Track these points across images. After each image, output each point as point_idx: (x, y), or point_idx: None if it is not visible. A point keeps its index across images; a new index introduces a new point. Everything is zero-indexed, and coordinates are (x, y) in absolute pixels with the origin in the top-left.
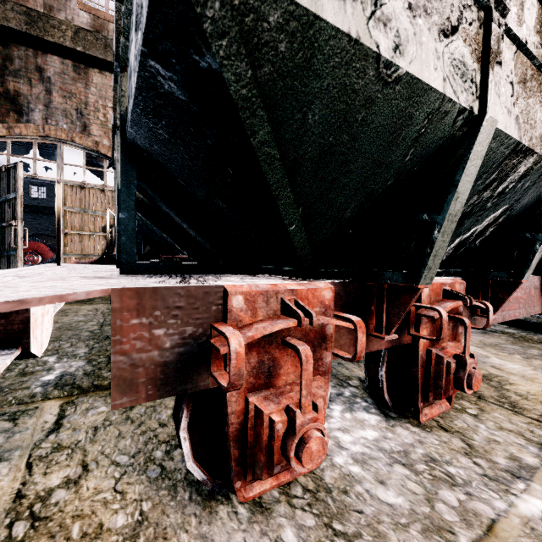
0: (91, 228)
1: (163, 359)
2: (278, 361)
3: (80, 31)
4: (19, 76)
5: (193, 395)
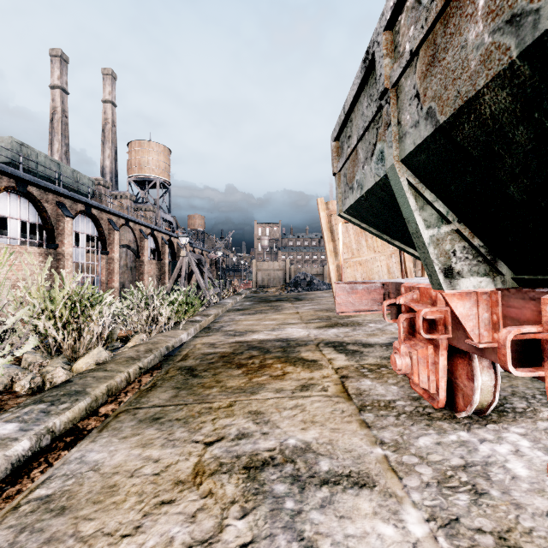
0: None
1: (397, 309)
2: (416, 324)
3: None
4: None
5: None
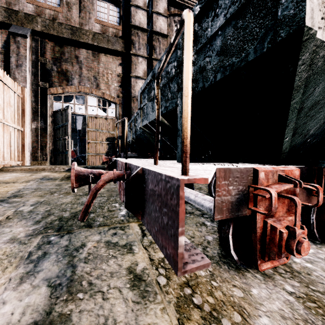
0: (100, 139)
1: (231, 200)
2: None
3: (95, 34)
4: (67, 62)
5: (234, 219)
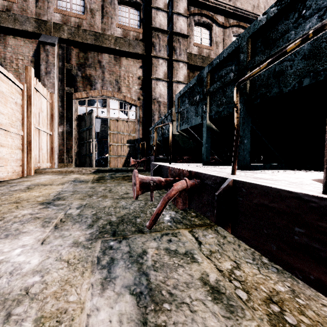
0: (122, 141)
1: None
2: None
3: (117, 39)
4: (91, 67)
5: None
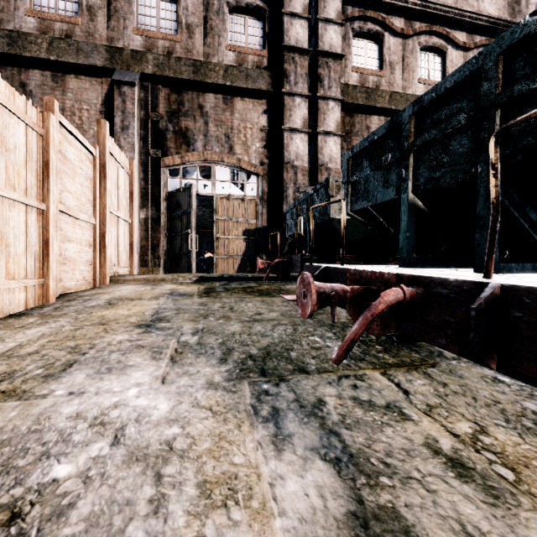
0: (235, 232)
1: None
2: None
3: (228, 69)
4: (187, 116)
5: None
